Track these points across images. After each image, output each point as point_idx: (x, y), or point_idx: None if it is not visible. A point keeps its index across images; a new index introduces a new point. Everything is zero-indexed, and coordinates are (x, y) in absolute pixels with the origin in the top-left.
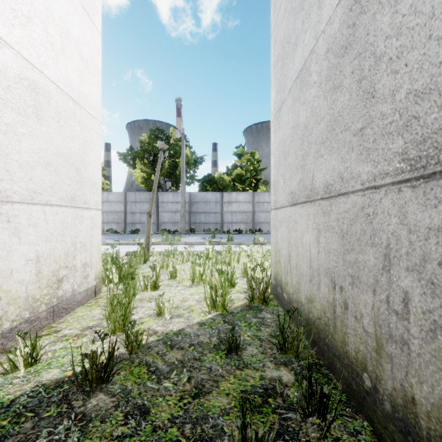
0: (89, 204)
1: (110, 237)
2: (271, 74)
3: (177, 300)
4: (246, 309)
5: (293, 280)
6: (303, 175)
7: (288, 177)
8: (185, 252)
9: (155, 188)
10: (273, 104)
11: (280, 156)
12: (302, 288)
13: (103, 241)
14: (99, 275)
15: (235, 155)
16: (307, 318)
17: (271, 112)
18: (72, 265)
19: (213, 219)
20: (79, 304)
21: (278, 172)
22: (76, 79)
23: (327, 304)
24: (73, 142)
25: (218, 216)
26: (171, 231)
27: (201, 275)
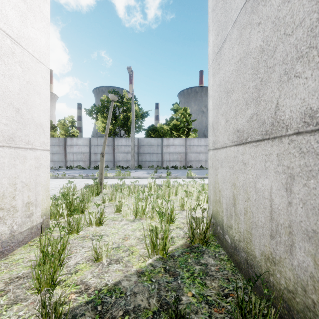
0: (33, 145)
1: (77, 172)
2: (209, 21)
3: (118, 238)
4: (187, 251)
5: (239, 225)
6: (257, 108)
7: (232, 115)
8: (131, 186)
9: (107, 133)
10: (211, 49)
11: (220, 96)
12: (255, 240)
13: (71, 175)
14: (46, 212)
15: (172, 110)
16: (265, 279)
17: (208, 58)
18: (11, 206)
19: (156, 158)
20: (20, 244)
21: (218, 112)
22: (16, 18)
23: (312, 281)
24: (12, 81)
25: (159, 156)
26: (124, 167)
27: (143, 209)
